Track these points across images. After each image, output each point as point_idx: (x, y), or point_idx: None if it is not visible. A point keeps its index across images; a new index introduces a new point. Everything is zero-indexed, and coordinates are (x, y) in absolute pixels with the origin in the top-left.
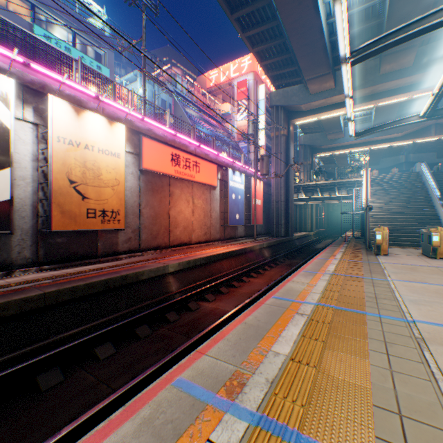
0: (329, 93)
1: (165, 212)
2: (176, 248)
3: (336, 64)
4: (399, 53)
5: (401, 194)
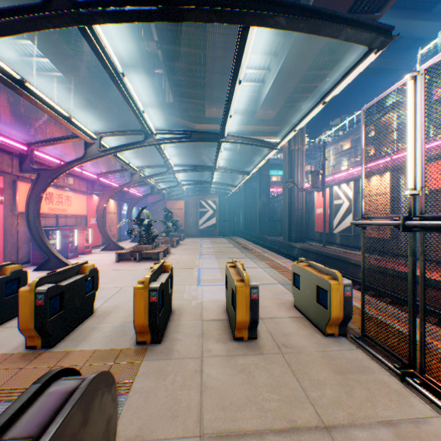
0: None
1: None
2: None
3: None
4: None
5: None
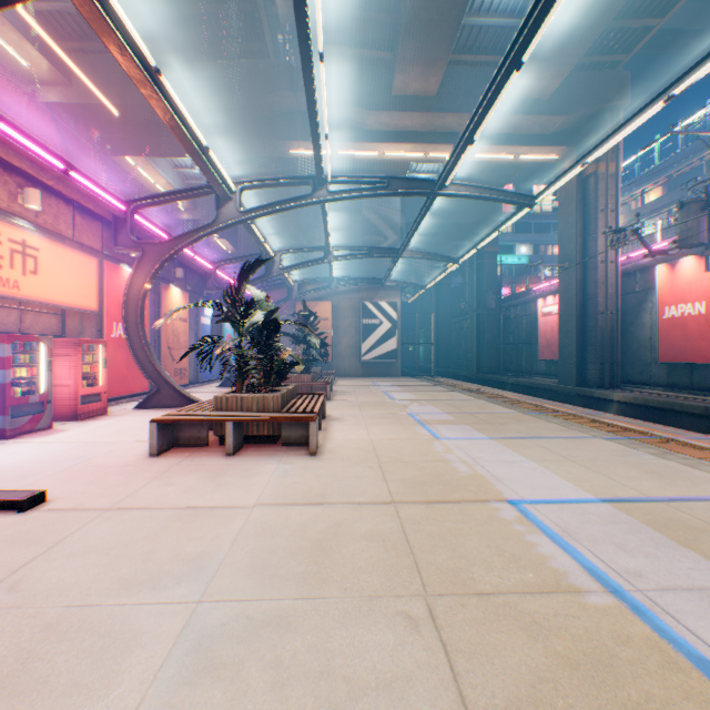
0: None
1: None
2: None
3: None
4: None
5: None
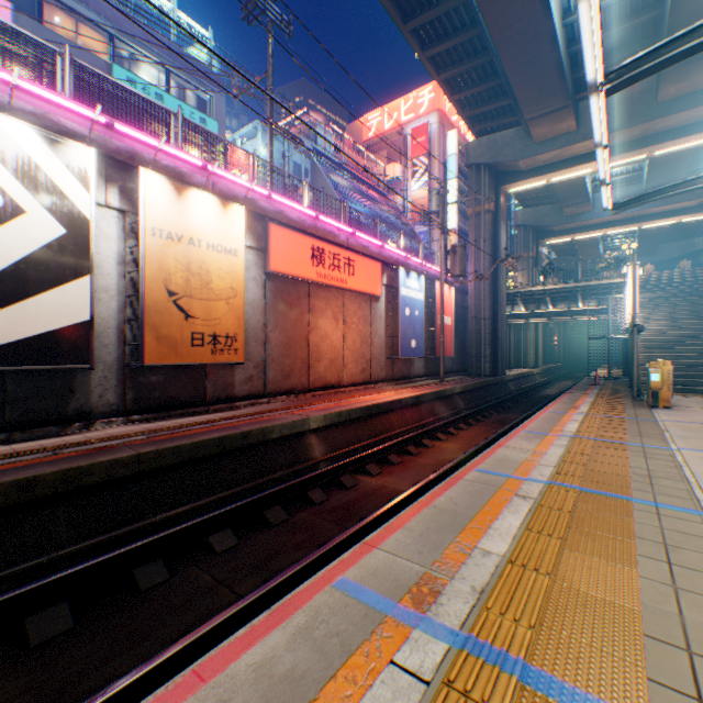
0: (566, 138)
1: (303, 337)
2: (318, 392)
3: (578, 91)
4: (692, 65)
5: (697, 305)
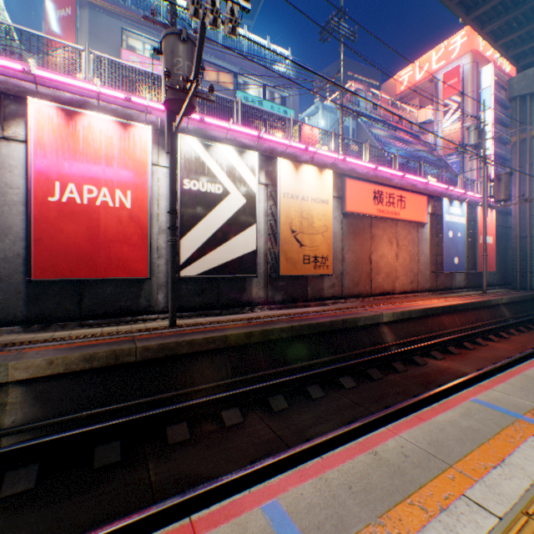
0: None
1: (366, 256)
2: (377, 297)
3: None
4: None
5: None
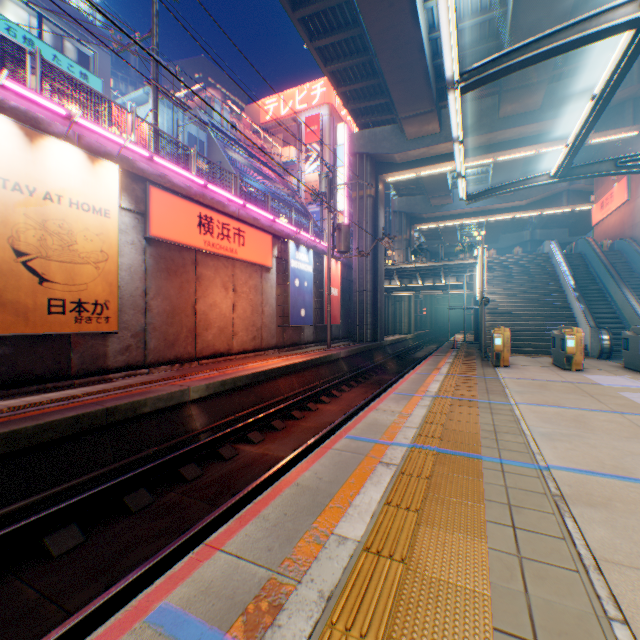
0: (432, 139)
1: (189, 305)
2: (206, 360)
3: (441, 99)
4: (523, 90)
5: (526, 283)
